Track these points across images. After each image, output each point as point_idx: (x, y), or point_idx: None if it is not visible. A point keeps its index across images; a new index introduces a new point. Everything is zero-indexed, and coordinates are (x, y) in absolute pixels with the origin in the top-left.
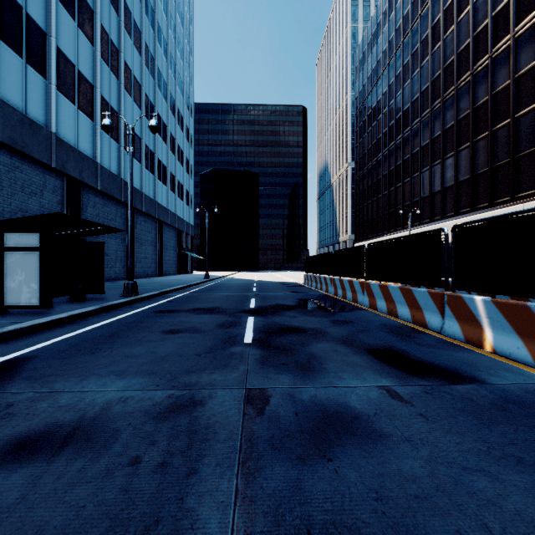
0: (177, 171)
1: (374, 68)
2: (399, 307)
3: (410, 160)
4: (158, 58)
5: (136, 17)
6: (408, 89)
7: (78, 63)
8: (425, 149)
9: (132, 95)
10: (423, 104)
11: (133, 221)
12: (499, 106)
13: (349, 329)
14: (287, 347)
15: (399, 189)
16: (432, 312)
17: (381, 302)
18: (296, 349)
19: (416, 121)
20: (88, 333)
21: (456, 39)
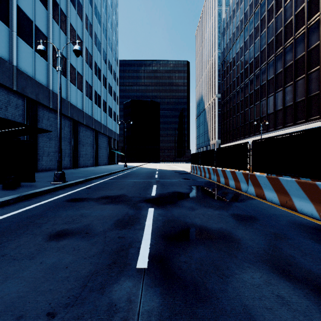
0: (108, 99)
1: (234, 32)
2: (296, 200)
3: (259, 90)
4: (94, 25)
5: None
6: (258, 42)
7: (35, 20)
8: (271, 81)
9: None
10: (269, 51)
11: (77, 130)
12: None
13: (261, 233)
14: (200, 283)
15: (251, 109)
16: None
17: (270, 192)
18: (215, 293)
19: (264, 63)
20: None
21: (294, 5)
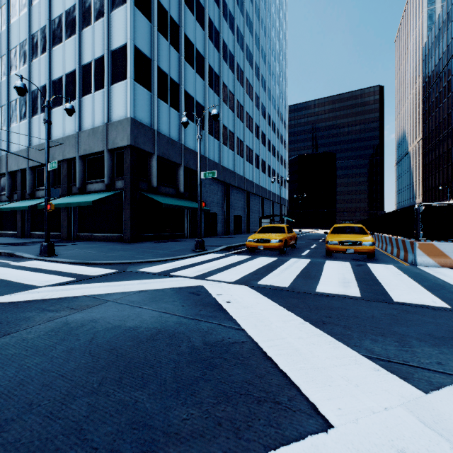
0: (280, 170)
1: (436, 65)
2: None
3: None
4: (272, 113)
5: (264, 103)
6: None
7: (249, 144)
8: None
9: (263, 143)
10: None
11: (263, 204)
12: None
13: None
14: None
15: None
16: None
17: None
18: None
19: None
20: None
21: None
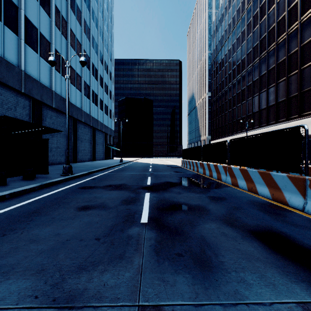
0: (104, 98)
1: (222, 35)
2: (258, 186)
3: (245, 90)
4: (92, 28)
5: (78, 3)
6: (244, 46)
7: (40, 27)
8: (256, 82)
9: (75, 50)
10: (254, 54)
11: (76, 127)
12: (305, 53)
13: (225, 206)
14: (179, 228)
15: (238, 107)
16: (292, 192)
17: (242, 181)
18: (187, 232)
19: (250, 65)
20: (17, 209)
21: (276, 13)
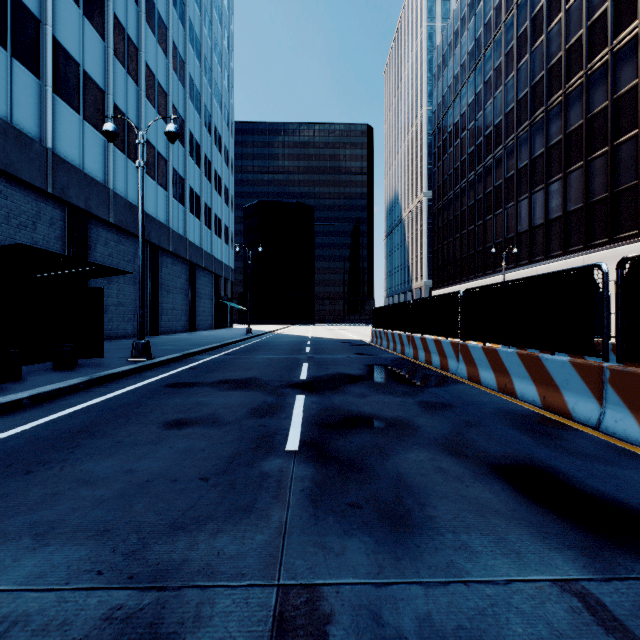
0: (214, 202)
1: (456, 74)
2: (517, 381)
3: (503, 187)
4: (189, 61)
5: (161, 9)
6: (500, 97)
7: (84, 61)
8: (523, 172)
9: (156, 106)
10: (520, 115)
11: (157, 262)
12: (622, 114)
13: (450, 421)
14: (358, 460)
15: (488, 223)
16: (579, 393)
17: (487, 372)
18: (372, 466)
19: (511, 137)
20: (48, 426)
21: (563, 31)
